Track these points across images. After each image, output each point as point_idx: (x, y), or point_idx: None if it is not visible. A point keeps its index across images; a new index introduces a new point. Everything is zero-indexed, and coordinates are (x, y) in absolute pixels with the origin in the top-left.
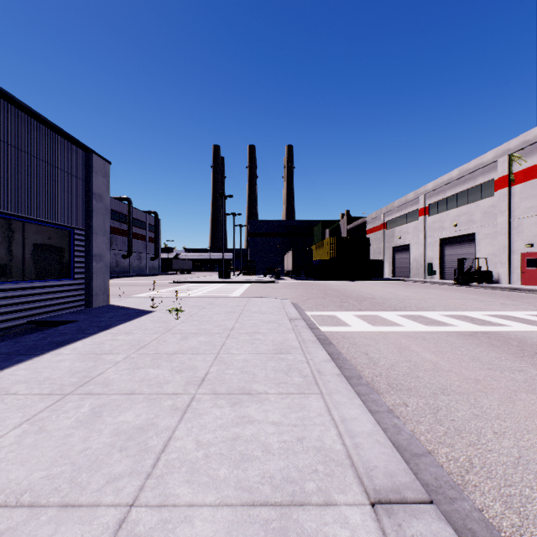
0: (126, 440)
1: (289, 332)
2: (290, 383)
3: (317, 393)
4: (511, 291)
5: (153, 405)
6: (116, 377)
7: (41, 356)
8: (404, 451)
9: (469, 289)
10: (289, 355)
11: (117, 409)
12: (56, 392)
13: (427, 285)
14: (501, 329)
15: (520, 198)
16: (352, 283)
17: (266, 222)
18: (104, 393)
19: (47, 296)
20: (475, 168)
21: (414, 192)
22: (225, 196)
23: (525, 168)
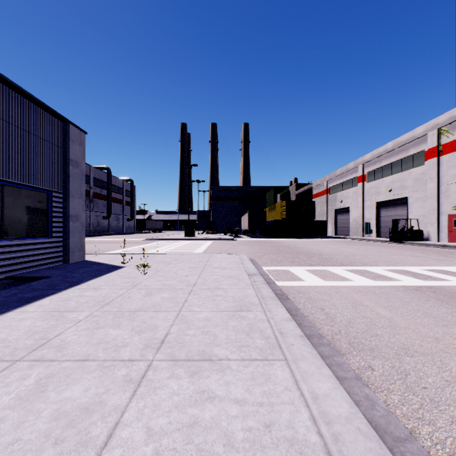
0: (65, 428)
1: (249, 288)
2: (252, 346)
3: (281, 360)
4: (440, 248)
5: (105, 375)
6: (73, 338)
7: (5, 313)
8: (385, 434)
9: (403, 245)
10: (249, 313)
11: (64, 381)
12: (6, 357)
13: (366, 242)
14: (443, 283)
15: (448, 166)
16: (301, 240)
17: (226, 188)
18: (56, 360)
19: (25, 253)
20: (407, 140)
21: (354, 162)
22: (190, 166)
23: (452, 140)
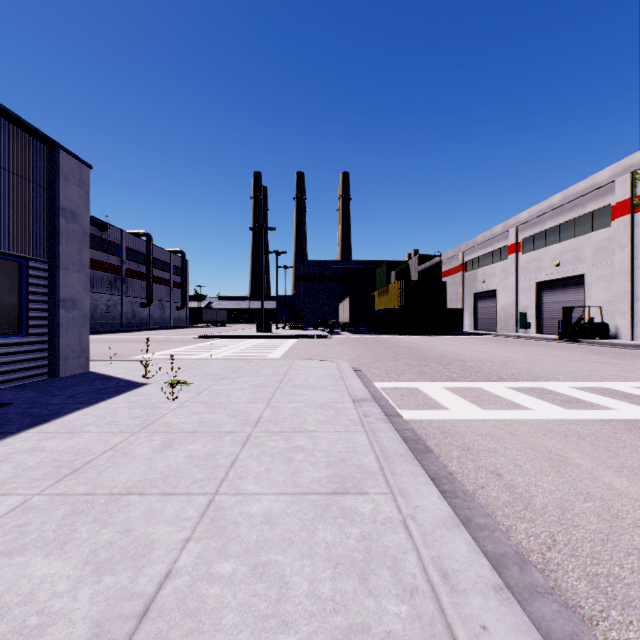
0: None
1: (356, 430)
2: (378, 630)
3: None
4: (639, 350)
5: None
6: None
7: None
8: None
9: (581, 346)
10: (361, 498)
11: None
12: None
13: (523, 341)
14: None
15: None
16: (426, 338)
17: (317, 263)
18: None
19: None
20: (584, 191)
21: (503, 224)
22: (265, 229)
23: None
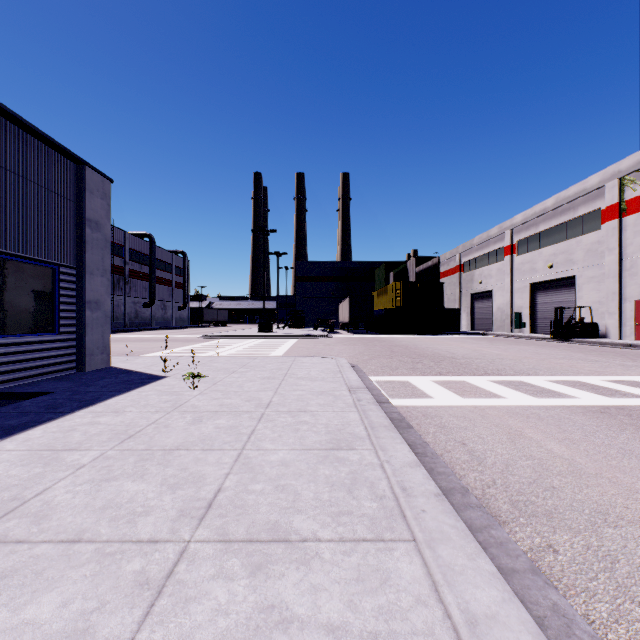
0: None
1: (350, 410)
2: (357, 513)
3: (407, 540)
4: (625, 348)
5: (103, 573)
6: (64, 499)
7: None
8: None
9: (570, 345)
10: (351, 452)
11: (30, 585)
12: None
13: (516, 341)
14: (639, 402)
15: (634, 232)
16: (423, 337)
17: (317, 264)
18: (26, 540)
19: (18, 357)
20: (576, 195)
21: (499, 226)
22: (267, 231)
23: None
